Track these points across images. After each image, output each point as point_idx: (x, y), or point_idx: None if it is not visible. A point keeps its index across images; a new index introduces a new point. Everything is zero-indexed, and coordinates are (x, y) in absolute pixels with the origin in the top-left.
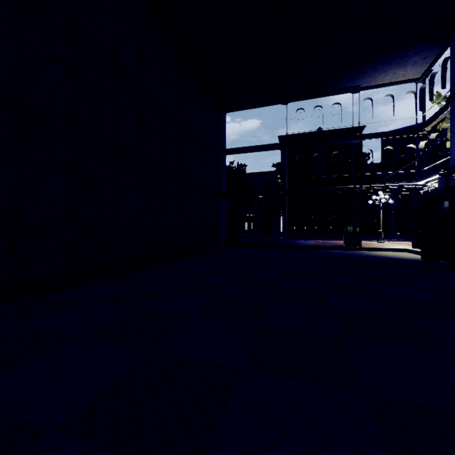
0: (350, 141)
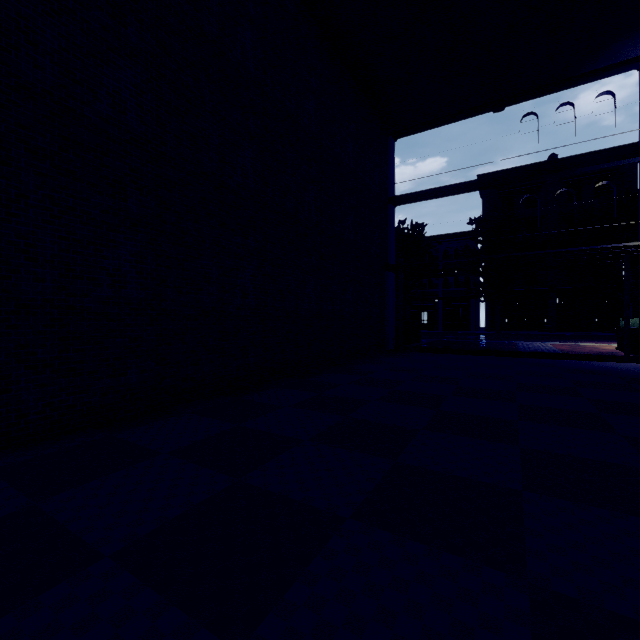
0: (634, 160)
